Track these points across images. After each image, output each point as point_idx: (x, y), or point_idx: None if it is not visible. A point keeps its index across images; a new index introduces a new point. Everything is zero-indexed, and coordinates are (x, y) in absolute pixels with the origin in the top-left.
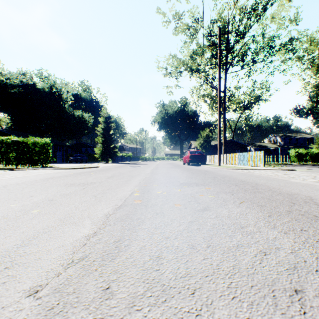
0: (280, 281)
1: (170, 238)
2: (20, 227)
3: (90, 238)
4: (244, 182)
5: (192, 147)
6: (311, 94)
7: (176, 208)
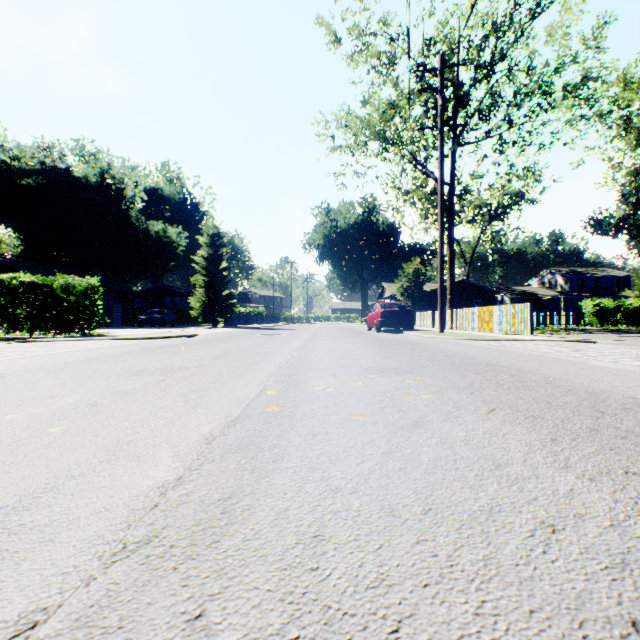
0: (595, 599)
1: (342, 490)
2: (19, 466)
3: (169, 490)
4: (494, 367)
5: (386, 296)
6: (625, 190)
7: (354, 422)
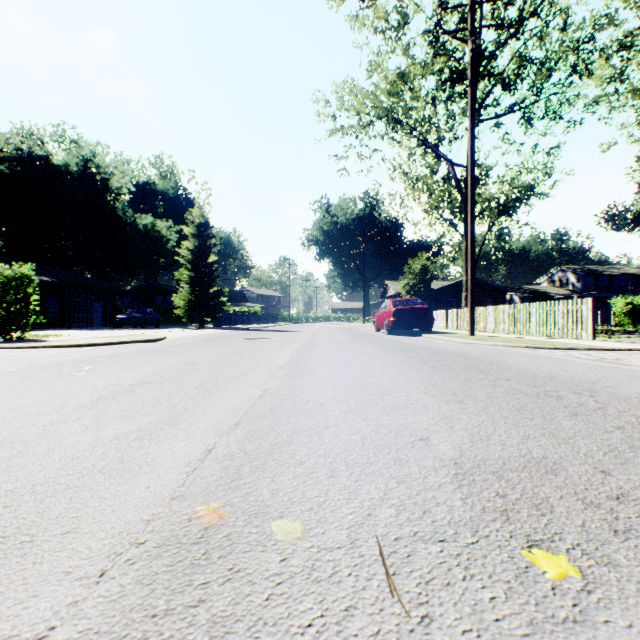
0: None
1: None
2: None
3: None
4: None
5: (389, 295)
6: None
7: None
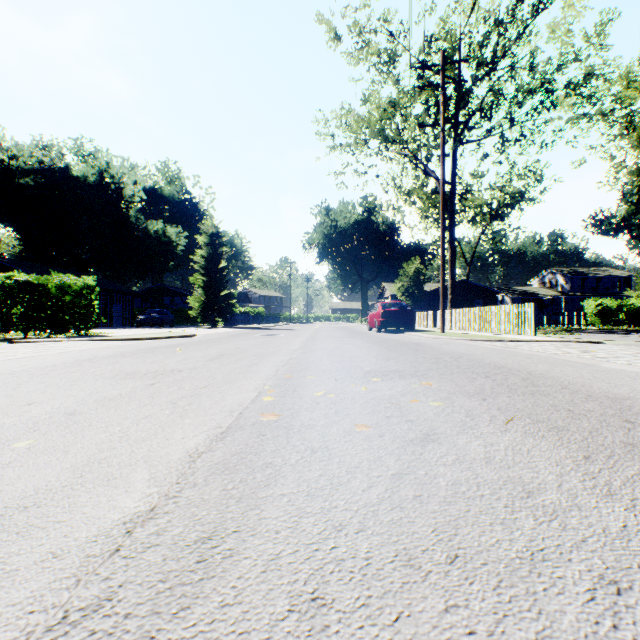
0: None
1: (346, 527)
2: None
3: (137, 527)
4: (503, 370)
5: (386, 296)
6: (626, 189)
7: (358, 434)
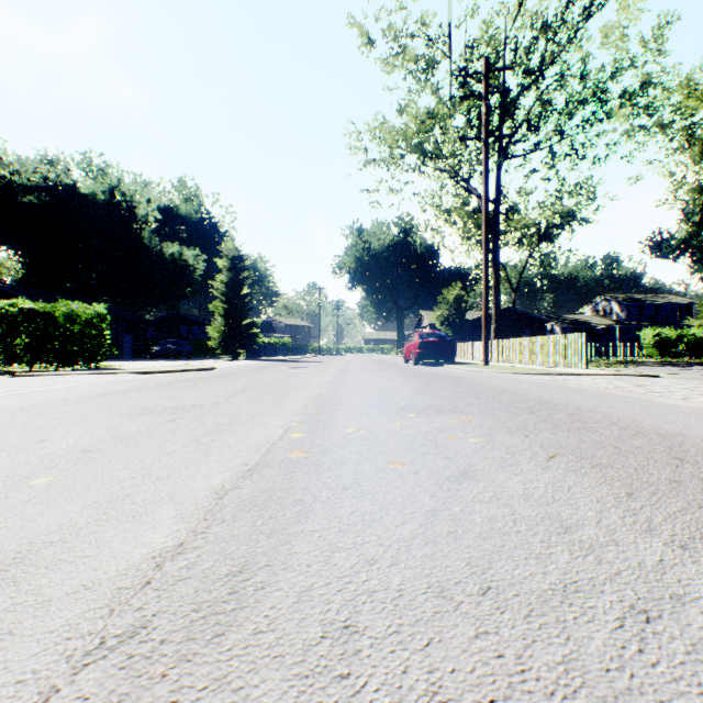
0: None
1: (378, 561)
2: None
3: (166, 561)
4: (548, 405)
5: (424, 325)
6: (687, 208)
7: (392, 471)
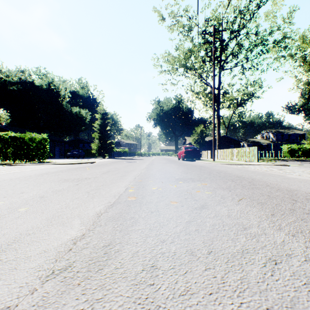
0: (300, 302)
1: (166, 241)
2: (2, 228)
3: (77, 241)
4: (240, 178)
5: (187, 143)
6: (303, 92)
7: (172, 205)
